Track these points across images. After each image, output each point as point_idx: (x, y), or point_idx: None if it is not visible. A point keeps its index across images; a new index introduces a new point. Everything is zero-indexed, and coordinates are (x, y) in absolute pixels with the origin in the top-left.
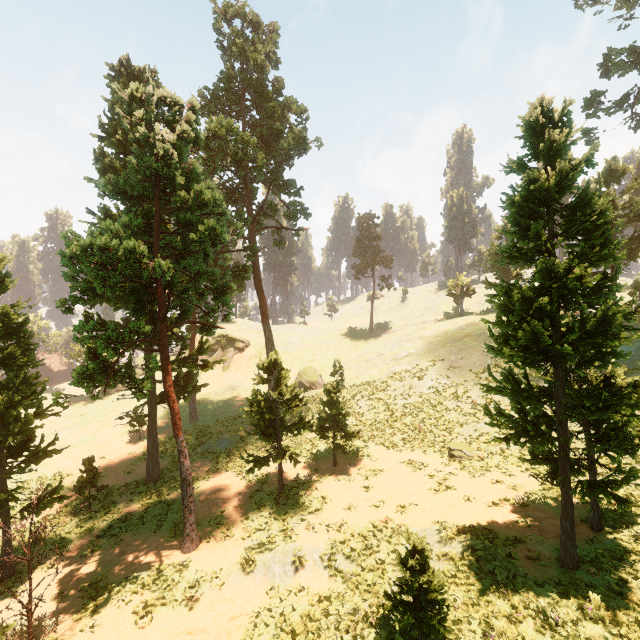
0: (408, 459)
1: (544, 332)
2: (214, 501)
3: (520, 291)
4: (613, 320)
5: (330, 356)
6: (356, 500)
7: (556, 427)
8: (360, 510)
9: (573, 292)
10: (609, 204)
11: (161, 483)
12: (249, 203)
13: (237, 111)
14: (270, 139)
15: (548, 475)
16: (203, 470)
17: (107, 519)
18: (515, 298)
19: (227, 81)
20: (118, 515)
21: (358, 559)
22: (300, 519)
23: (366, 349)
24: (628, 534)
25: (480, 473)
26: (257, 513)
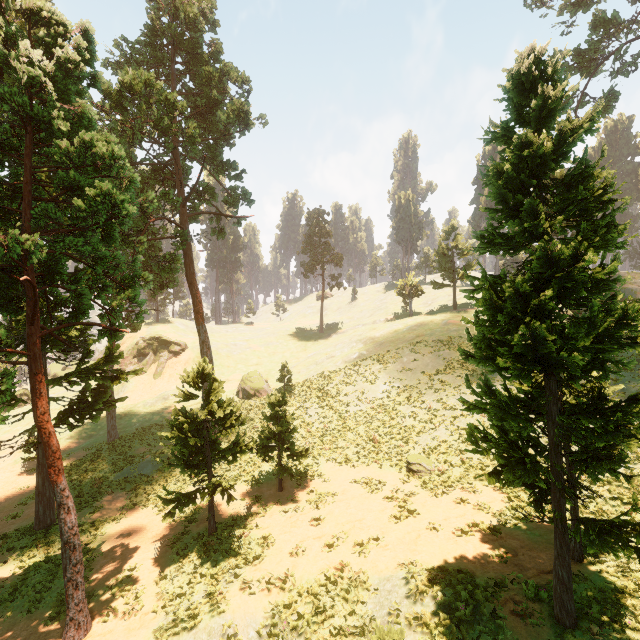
0: (363, 477)
1: (548, 336)
2: (122, 554)
3: (513, 283)
4: (632, 320)
5: (278, 359)
6: (305, 539)
7: (532, 443)
8: (310, 554)
9: (576, 285)
10: (614, 177)
11: (55, 531)
12: (180, 182)
13: (166, 75)
14: (206, 111)
15: (533, 506)
16: (115, 507)
17: None
18: (506, 292)
19: (151, 33)
20: None
21: (307, 631)
22: (234, 574)
23: (316, 351)
24: (613, 564)
25: (442, 491)
26: (178, 568)
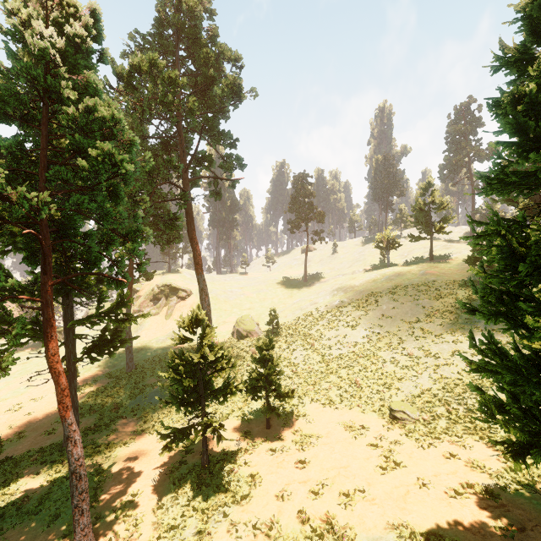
0: (346, 420)
1: None
2: (128, 478)
3: (540, 226)
4: None
5: (267, 304)
6: (290, 482)
7: None
8: (295, 499)
9: None
10: None
11: None
12: (182, 151)
13: (172, 61)
14: (205, 88)
15: None
16: (127, 431)
17: (0, 503)
18: (532, 237)
19: (158, 24)
20: (15, 497)
21: None
22: (222, 513)
23: (301, 297)
24: None
25: (429, 442)
26: (174, 499)
